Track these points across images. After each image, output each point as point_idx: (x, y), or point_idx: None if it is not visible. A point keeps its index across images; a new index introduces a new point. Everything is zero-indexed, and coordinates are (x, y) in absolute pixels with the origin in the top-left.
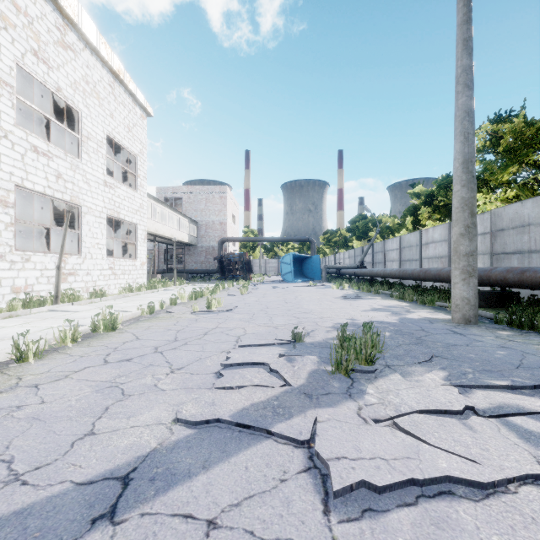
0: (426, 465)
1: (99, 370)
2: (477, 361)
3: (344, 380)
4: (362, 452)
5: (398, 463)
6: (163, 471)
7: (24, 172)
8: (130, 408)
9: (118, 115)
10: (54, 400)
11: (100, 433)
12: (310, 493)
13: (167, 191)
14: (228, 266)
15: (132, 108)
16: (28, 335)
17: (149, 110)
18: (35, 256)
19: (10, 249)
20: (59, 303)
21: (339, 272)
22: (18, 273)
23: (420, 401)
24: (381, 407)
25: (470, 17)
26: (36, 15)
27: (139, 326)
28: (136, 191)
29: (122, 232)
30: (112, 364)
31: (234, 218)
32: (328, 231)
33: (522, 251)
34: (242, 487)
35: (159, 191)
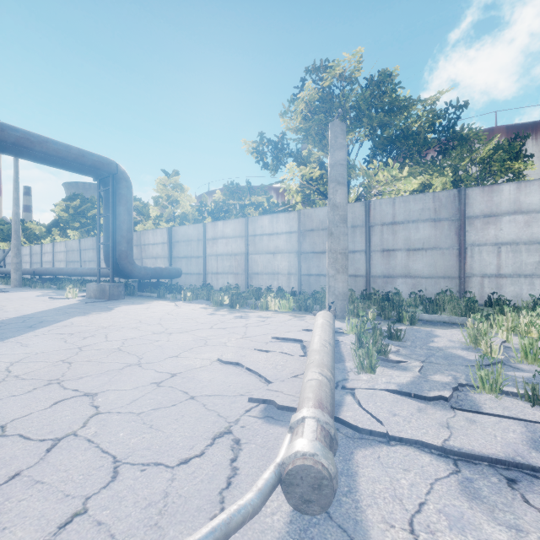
0: None
1: None
2: None
3: None
4: None
5: None
6: None
7: None
8: None
9: None
10: None
11: None
12: None
13: None
14: None
15: None
16: None
17: None
18: None
19: None
20: None
21: None
22: None
23: None
24: None
25: (18, 181)
26: None
27: None
28: None
29: None
30: None
31: None
32: None
33: (73, 261)
34: None
35: None
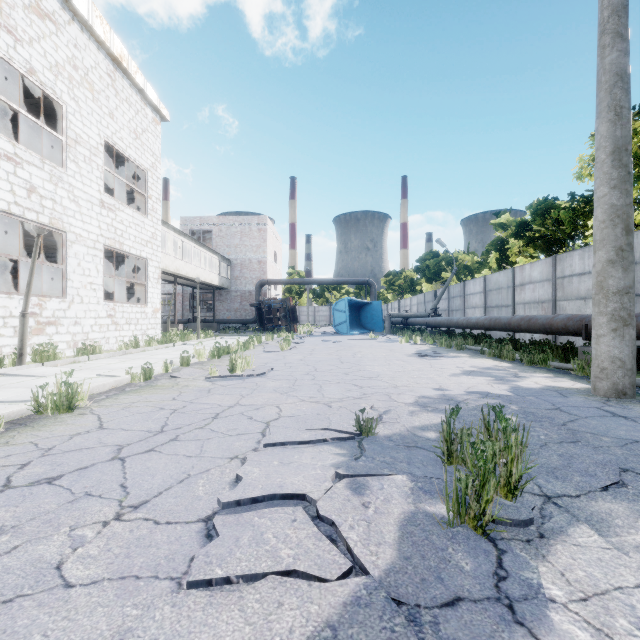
0: None
1: None
2: None
3: (478, 544)
4: None
5: None
6: None
7: None
8: None
9: (121, 115)
10: None
11: None
12: None
13: (193, 223)
14: (267, 314)
15: (140, 108)
16: None
17: (164, 113)
18: None
19: None
20: (25, 363)
21: (406, 321)
22: None
23: None
24: None
25: None
26: None
27: (117, 403)
28: (146, 217)
29: (130, 270)
30: (13, 491)
31: (277, 255)
32: (391, 272)
33: None
34: None
35: (184, 222)
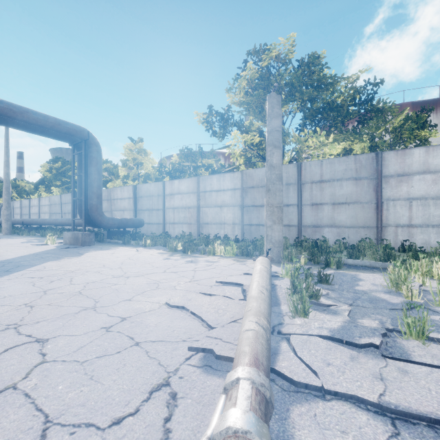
0: None
1: None
2: None
3: None
4: None
5: None
6: None
7: None
8: None
9: None
10: None
11: None
12: None
13: None
14: None
15: None
16: None
17: None
18: None
19: None
20: None
21: None
22: None
23: None
24: None
25: (8, 146)
26: None
27: None
28: None
29: None
30: None
31: None
32: None
33: (56, 213)
34: None
35: None
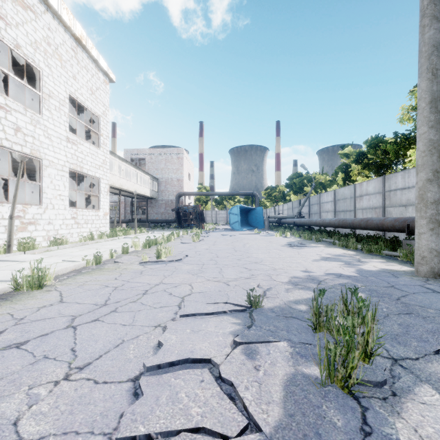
0: None
1: None
2: None
3: (345, 402)
4: None
5: None
6: None
7: None
8: None
9: (81, 78)
10: None
11: None
12: None
13: (132, 153)
14: (184, 216)
15: (95, 73)
16: None
17: (112, 77)
18: None
19: None
20: (12, 252)
21: (280, 221)
22: None
23: None
24: None
25: None
26: None
27: (74, 282)
28: (99, 149)
29: (87, 186)
30: None
31: (190, 176)
32: (269, 187)
33: None
34: None
35: (126, 152)
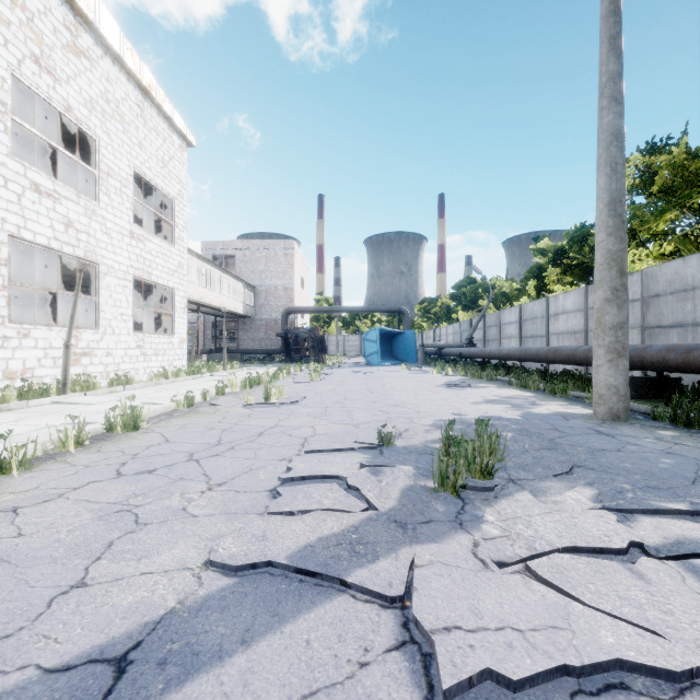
0: (583, 640)
1: (108, 487)
2: (636, 473)
3: (452, 501)
4: (483, 618)
5: (540, 637)
6: (180, 648)
7: (22, 218)
8: (143, 544)
9: (149, 144)
10: (36, 531)
11: (95, 584)
12: (404, 687)
13: (215, 247)
14: (295, 344)
15: (167, 136)
16: (18, 436)
17: (191, 140)
18: (37, 330)
19: (2, 320)
20: (68, 393)
21: (440, 352)
22: (13, 353)
23: (563, 533)
24: (507, 542)
25: (619, 6)
26: (38, 10)
27: (171, 424)
28: (173, 246)
29: (155, 299)
30: (127, 477)
31: (304, 282)
32: (426, 299)
33: (684, 324)
34: (300, 676)
35: (206, 246)
